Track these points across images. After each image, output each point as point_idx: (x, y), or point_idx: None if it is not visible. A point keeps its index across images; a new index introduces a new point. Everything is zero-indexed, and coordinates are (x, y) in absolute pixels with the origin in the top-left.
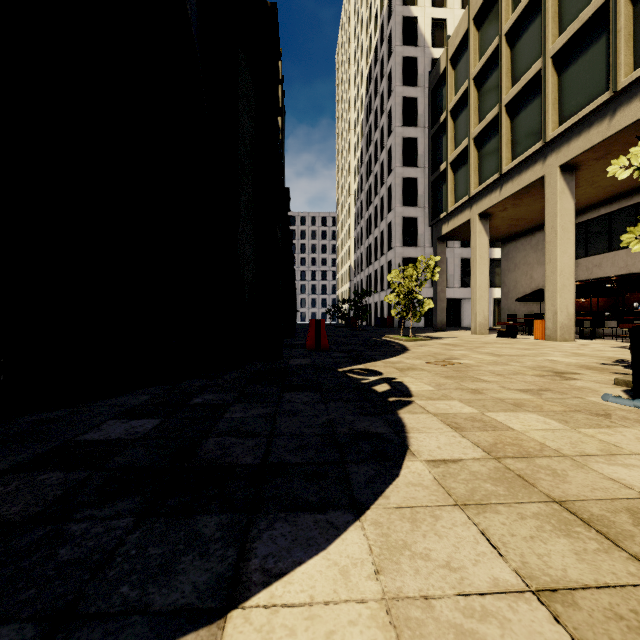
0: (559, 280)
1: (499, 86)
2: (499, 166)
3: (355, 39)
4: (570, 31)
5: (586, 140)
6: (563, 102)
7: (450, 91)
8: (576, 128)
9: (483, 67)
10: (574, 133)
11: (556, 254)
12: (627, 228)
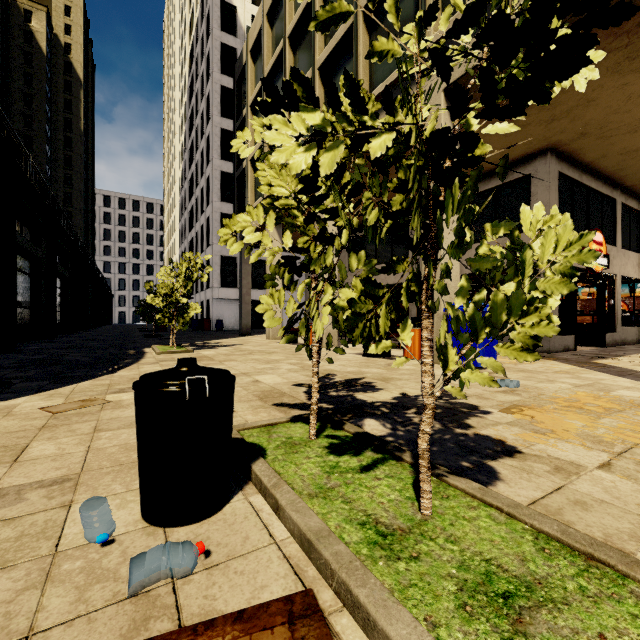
0: None
1: None
2: None
3: (180, 10)
4: (330, 47)
5: None
6: None
7: (251, 85)
8: None
9: (274, 66)
10: None
11: None
12: (224, 220)
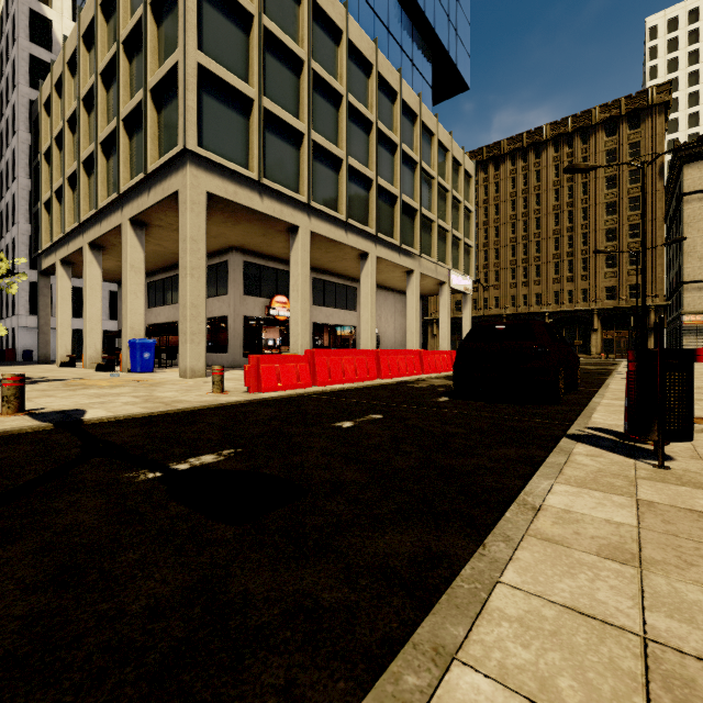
0: (88, 325)
1: (63, 161)
2: (63, 227)
3: None
4: (87, 153)
5: (95, 233)
6: (91, 199)
7: (45, 135)
8: (92, 222)
9: (60, 135)
10: (92, 224)
11: (87, 306)
12: None
